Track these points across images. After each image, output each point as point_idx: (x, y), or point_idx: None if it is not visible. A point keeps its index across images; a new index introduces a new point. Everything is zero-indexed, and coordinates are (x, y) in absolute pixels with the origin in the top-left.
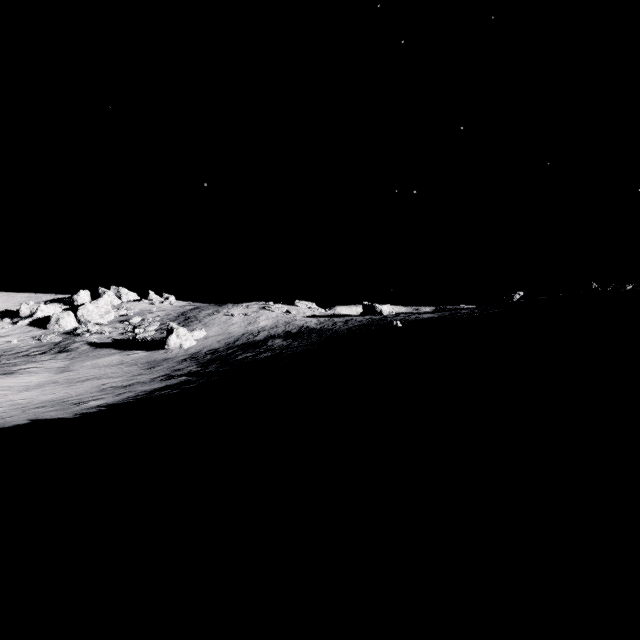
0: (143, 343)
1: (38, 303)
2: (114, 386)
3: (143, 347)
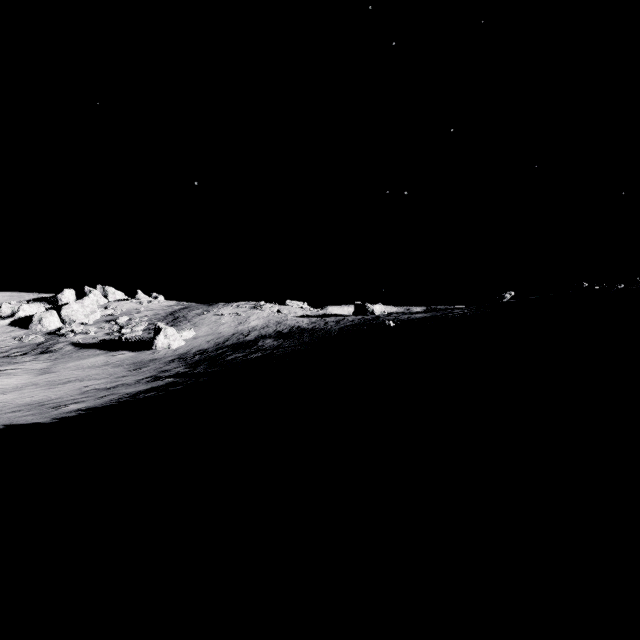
0: (130, 343)
1: (20, 302)
2: (97, 388)
3: (130, 347)
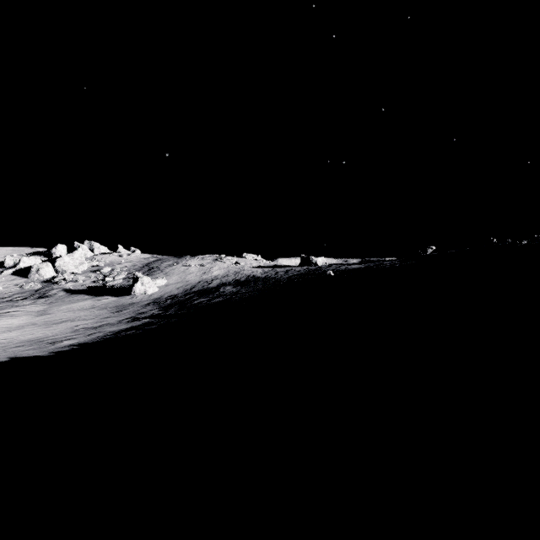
0: (112, 290)
1: (21, 255)
2: (86, 327)
3: (112, 293)
